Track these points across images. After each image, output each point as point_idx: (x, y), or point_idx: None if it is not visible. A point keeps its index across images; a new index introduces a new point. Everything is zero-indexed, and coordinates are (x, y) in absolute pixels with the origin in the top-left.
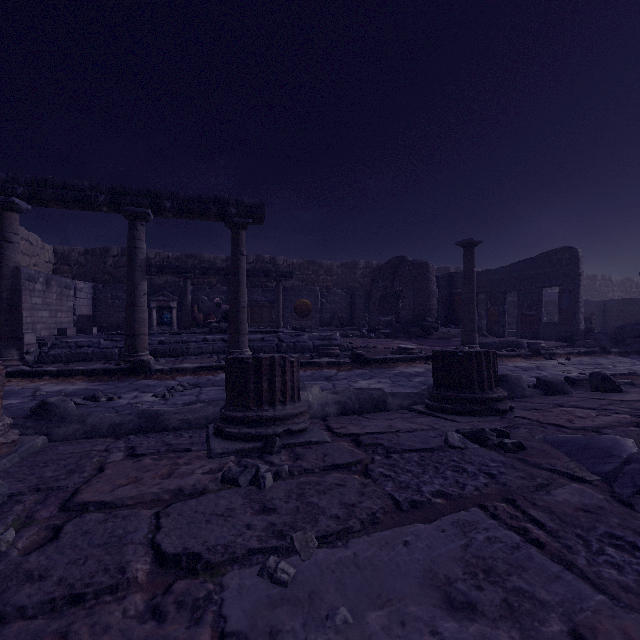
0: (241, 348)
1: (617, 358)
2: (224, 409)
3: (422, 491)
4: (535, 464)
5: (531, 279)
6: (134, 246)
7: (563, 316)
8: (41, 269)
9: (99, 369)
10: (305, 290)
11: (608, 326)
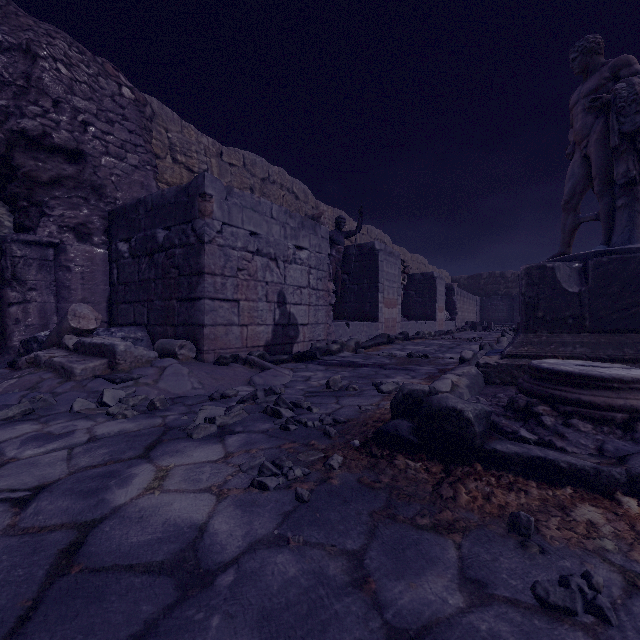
0: None
1: None
2: None
3: None
4: None
5: None
6: None
7: None
8: None
9: None
10: None
11: None
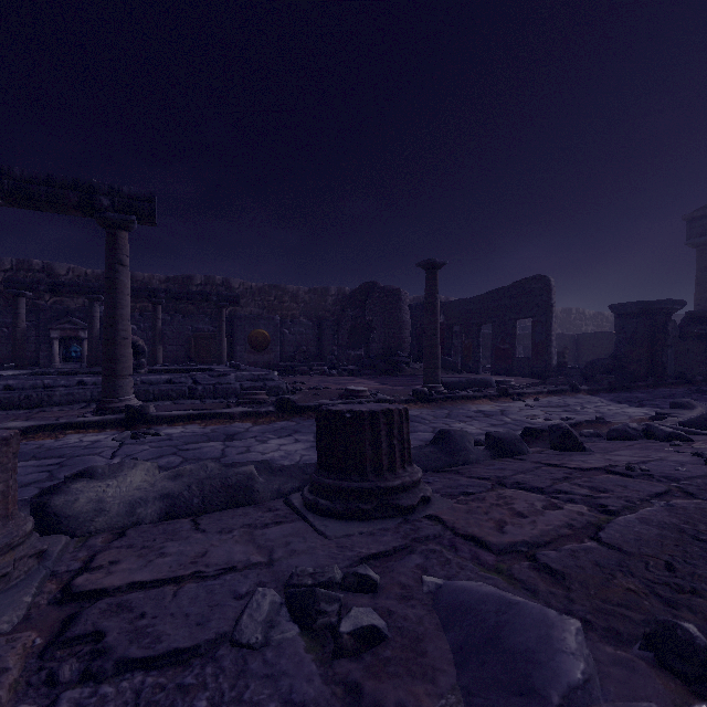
0: (119, 395)
1: (586, 397)
2: None
3: None
4: None
5: (505, 310)
6: None
7: (536, 350)
8: None
9: None
10: (262, 319)
11: (581, 360)
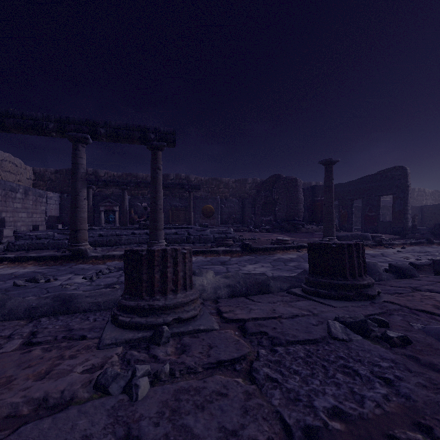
0: (158, 240)
1: (439, 247)
2: (121, 297)
3: (315, 407)
4: (429, 365)
5: (372, 190)
6: (76, 162)
7: (396, 216)
8: (24, 184)
9: (47, 256)
10: (209, 198)
11: (425, 224)
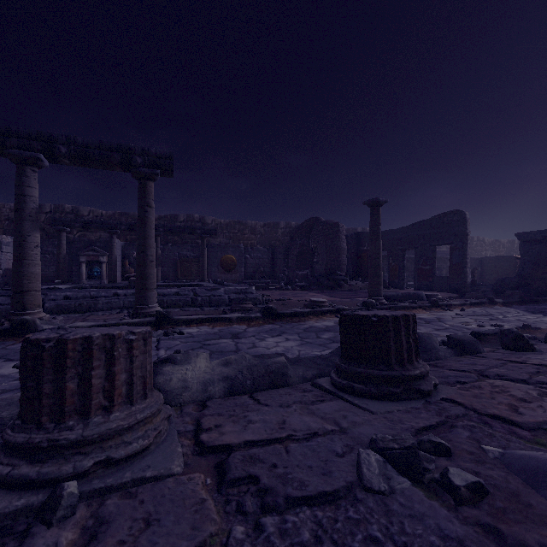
0: (148, 304)
1: (503, 308)
2: (12, 421)
3: None
4: None
5: (426, 238)
6: (22, 193)
7: (453, 270)
8: None
9: None
10: (230, 247)
11: (484, 279)
